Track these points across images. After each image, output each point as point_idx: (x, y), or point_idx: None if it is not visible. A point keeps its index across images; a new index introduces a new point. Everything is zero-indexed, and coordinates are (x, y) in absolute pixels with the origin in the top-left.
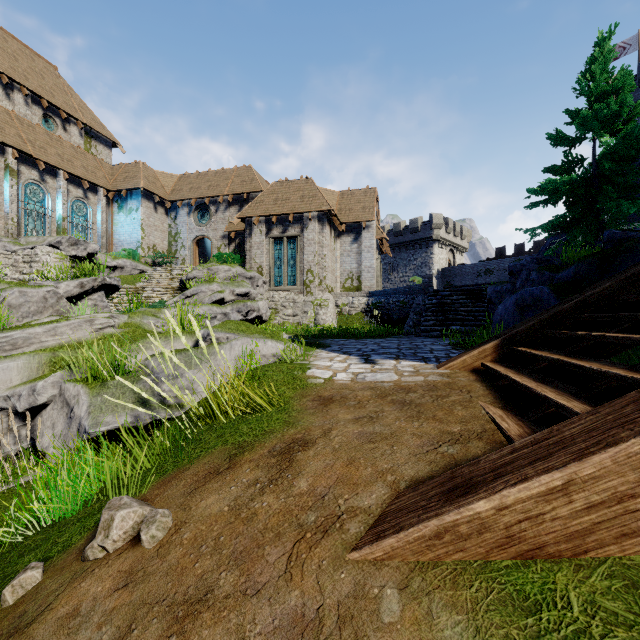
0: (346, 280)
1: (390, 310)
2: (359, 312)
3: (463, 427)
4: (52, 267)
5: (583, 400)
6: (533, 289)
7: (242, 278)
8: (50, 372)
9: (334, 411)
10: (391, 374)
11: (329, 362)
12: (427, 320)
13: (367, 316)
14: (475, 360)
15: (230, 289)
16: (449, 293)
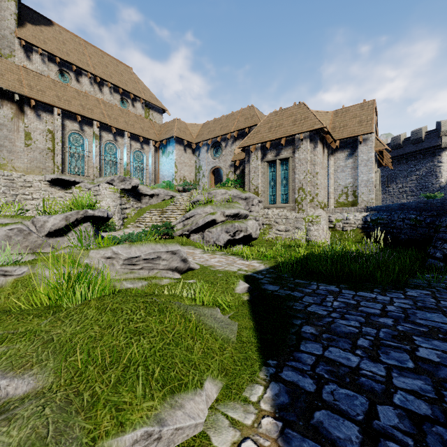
0: (340, 195)
1: (395, 228)
2: (355, 228)
3: None
4: (107, 198)
5: None
6: None
7: (238, 199)
8: None
9: None
10: None
11: None
12: None
13: (365, 233)
14: None
15: (221, 211)
16: None
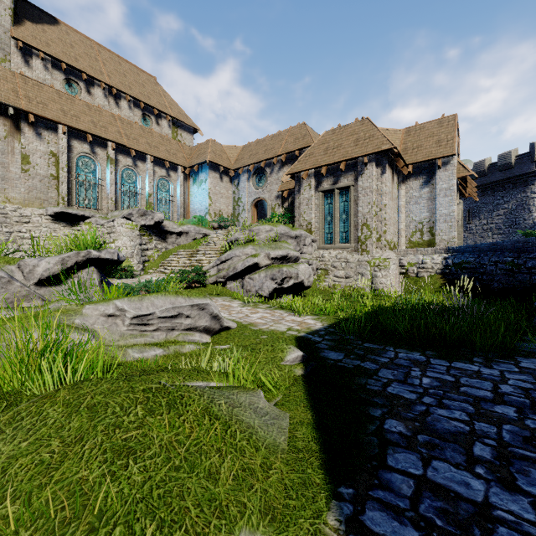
0: (413, 233)
1: (486, 274)
2: (433, 274)
3: None
4: (123, 236)
5: None
6: None
7: (286, 238)
8: None
9: None
10: None
11: None
12: None
13: (445, 280)
14: None
15: (265, 252)
16: None
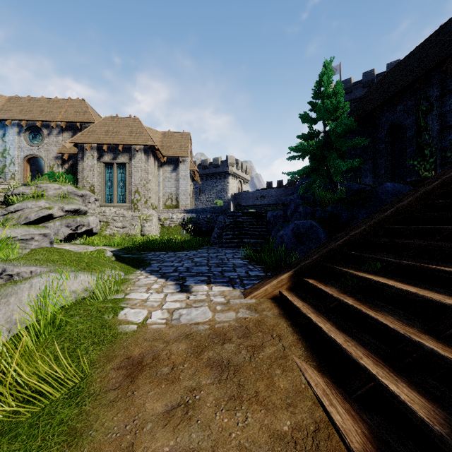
0: (167, 200)
1: (200, 224)
2: (177, 225)
3: (292, 419)
4: None
5: (404, 376)
6: (305, 222)
7: (73, 195)
8: None
9: (141, 394)
10: (205, 309)
11: (146, 293)
12: (227, 234)
13: (183, 228)
14: (274, 289)
15: (59, 206)
16: (242, 214)
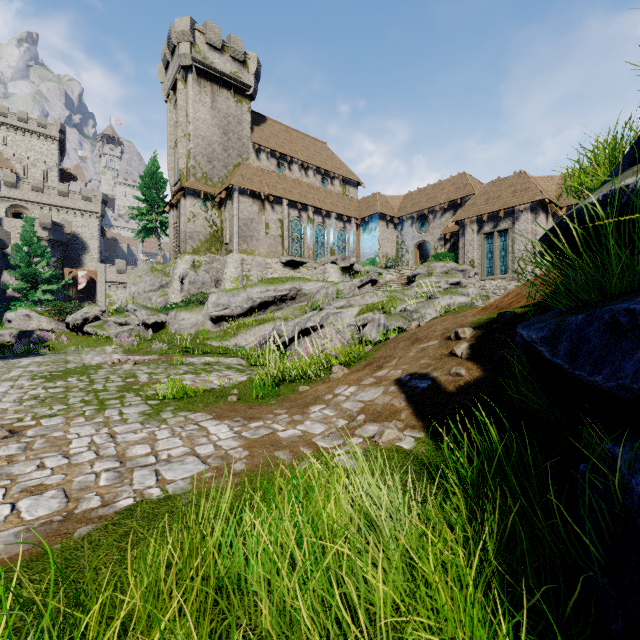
0: None
1: None
2: None
3: None
4: (333, 275)
5: None
6: None
7: (455, 271)
8: (366, 312)
9: None
10: None
11: None
12: None
13: None
14: None
15: (445, 280)
16: None
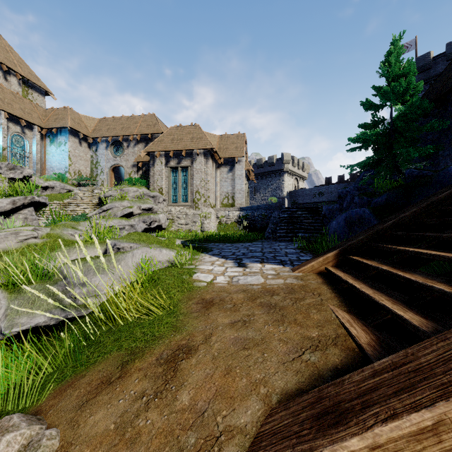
0: (224, 199)
1: (255, 221)
2: (233, 222)
3: (320, 332)
4: None
5: (414, 310)
6: (358, 210)
7: (147, 197)
8: None
9: (214, 315)
10: (258, 277)
11: (211, 266)
12: (281, 229)
13: (239, 225)
14: (320, 265)
15: (137, 205)
16: (296, 209)
